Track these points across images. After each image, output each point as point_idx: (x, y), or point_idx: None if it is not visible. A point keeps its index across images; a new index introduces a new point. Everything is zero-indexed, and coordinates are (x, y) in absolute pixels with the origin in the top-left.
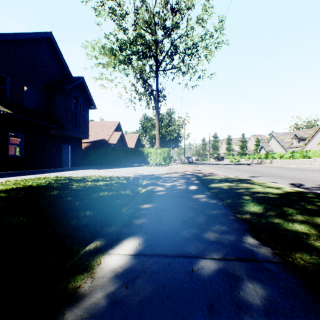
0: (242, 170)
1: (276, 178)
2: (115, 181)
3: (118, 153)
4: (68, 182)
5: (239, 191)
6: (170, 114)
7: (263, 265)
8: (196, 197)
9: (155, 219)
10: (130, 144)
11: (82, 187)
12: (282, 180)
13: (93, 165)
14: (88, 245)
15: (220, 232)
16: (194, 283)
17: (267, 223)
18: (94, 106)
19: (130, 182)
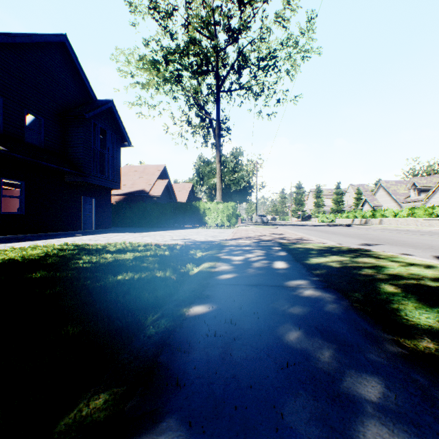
0: (344, 234)
1: (406, 247)
2: (151, 253)
3: (162, 210)
4: (75, 254)
5: (364, 272)
6: (236, 156)
7: None
8: (292, 286)
9: (216, 355)
10: (180, 197)
11: (93, 263)
12: (418, 251)
13: (128, 226)
14: None
15: (401, 418)
16: None
17: None
18: (129, 143)
19: (175, 254)
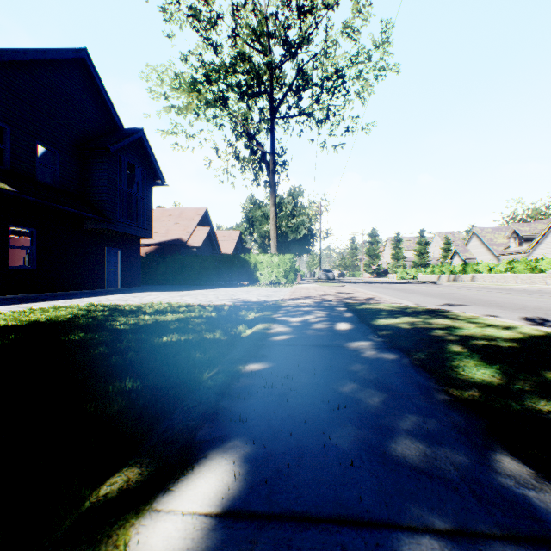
0: (426, 293)
1: (493, 308)
2: (196, 314)
3: (204, 264)
4: (107, 316)
5: (434, 333)
6: (295, 196)
7: None
8: (354, 346)
9: (273, 401)
10: (225, 248)
11: (131, 325)
12: (506, 312)
13: (161, 284)
14: (110, 478)
15: (428, 439)
16: None
17: (526, 412)
18: (163, 181)
19: (224, 316)
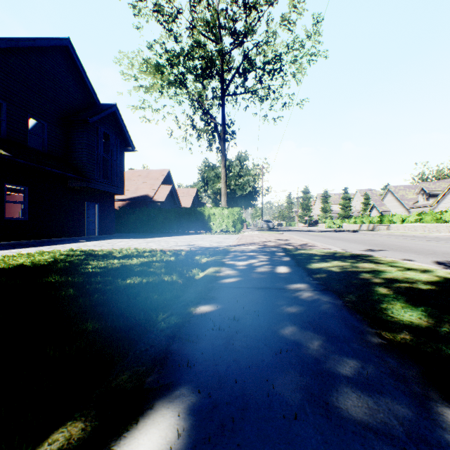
0: (350, 240)
1: (409, 253)
2: (157, 258)
3: (167, 215)
4: (82, 260)
5: (362, 276)
6: (241, 160)
7: None
8: (292, 288)
9: (220, 344)
10: (184, 203)
11: (101, 268)
12: (420, 256)
13: (131, 232)
14: (54, 433)
15: (368, 387)
16: None
17: None
18: (132, 147)
19: (181, 260)
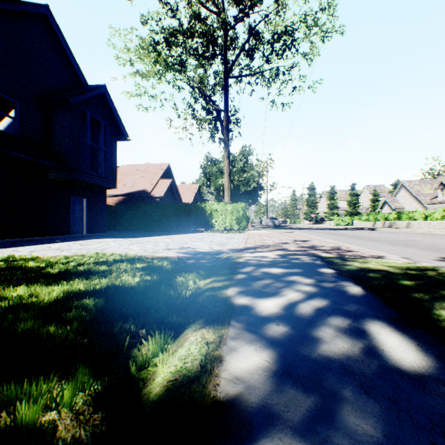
0: (387, 241)
1: None
2: (104, 283)
3: (164, 212)
4: None
5: None
6: (245, 155)
7: None
8: None
9: None
10: (186, 199)
11: None
12: None
13: (127, 230)
14: None
15: None
16: None
17: None
18: (125, 136)
19: (149, 285)
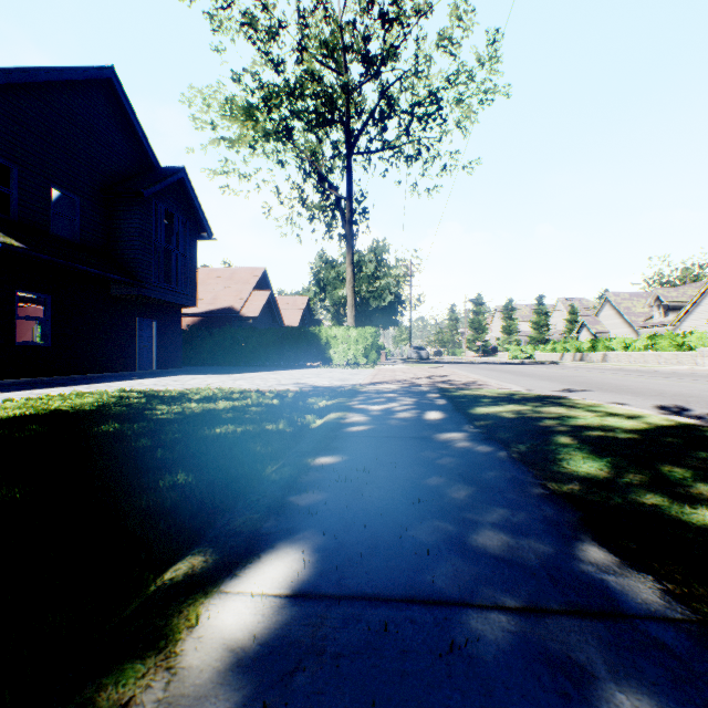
0: (542, 377)
1: (623, 395)
2: (254, 401)
3: (262, 339)
4: (145, 403)
5: (543, 423)
6: (378, 253)
7: (646, 630)
8: (444, 438)
9: (347, 495)
10: (289, 319)
11: (175, 414)
12: (638, 399)
13: (207, 365)
14: (172, 567)
15: (513, 531)
16: (460, 692)
17: (627, 505)
18: (209, 234)
19: (288, 403)
